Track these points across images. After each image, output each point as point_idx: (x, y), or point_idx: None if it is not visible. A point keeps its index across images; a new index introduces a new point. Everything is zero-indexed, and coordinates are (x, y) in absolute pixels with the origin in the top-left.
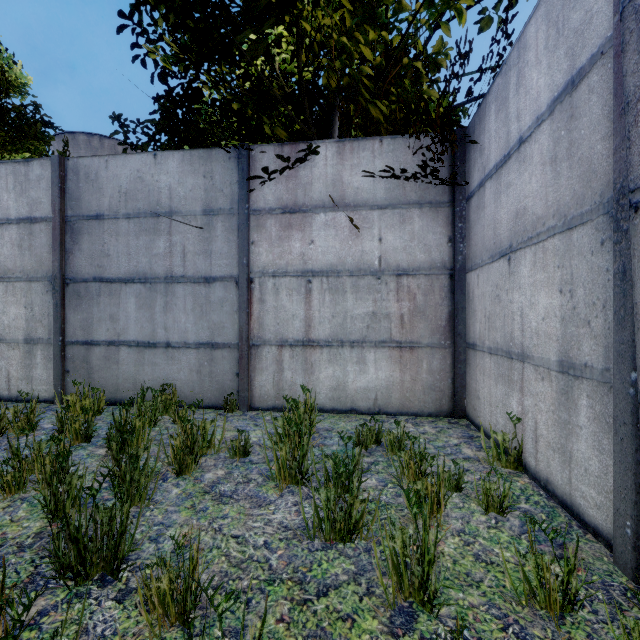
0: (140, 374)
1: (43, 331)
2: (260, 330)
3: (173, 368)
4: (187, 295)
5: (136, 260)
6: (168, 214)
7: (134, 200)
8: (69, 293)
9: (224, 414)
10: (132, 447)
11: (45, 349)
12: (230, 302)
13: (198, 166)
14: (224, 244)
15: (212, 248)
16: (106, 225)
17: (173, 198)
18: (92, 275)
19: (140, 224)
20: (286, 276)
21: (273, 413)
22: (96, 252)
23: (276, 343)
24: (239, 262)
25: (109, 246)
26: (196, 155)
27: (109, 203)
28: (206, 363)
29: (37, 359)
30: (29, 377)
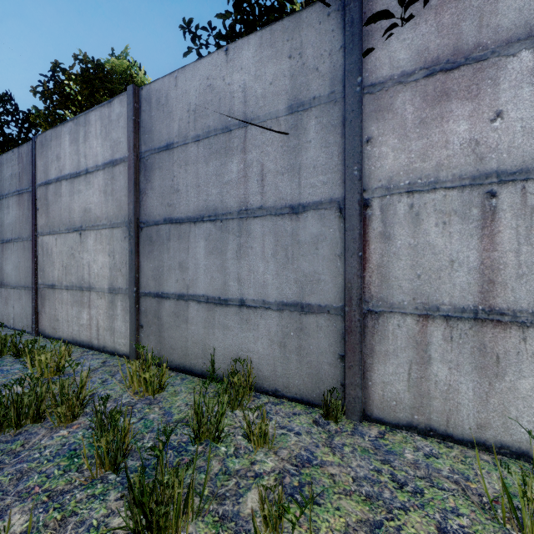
0: (210, 338)
1: (122, 280)
2: (382, 287)
3: (248, 335)
4: (266, 234)
5: (205, 192)
6: (242, 124)
7: (203, 117)
8: (142, 238)
9: (323, 423)
10: (168, 529)
11: (123, 300)
12: (329, 241)
13: (281, 44)
14: (319, 151)
15: (301, 161)
16: (175, 155)
17: (248, 101)
18: (162, 216)
19: (210, 146)
20: (435, 189)
21: (411, 439)
22: (166, 189)
23: (414, 311)
24: (345, 175)
25: (178, 179)
26: (278, 29)
27: (178, 127)
28: (292, 333)
29: (117, 310)
30: (112, 328)
